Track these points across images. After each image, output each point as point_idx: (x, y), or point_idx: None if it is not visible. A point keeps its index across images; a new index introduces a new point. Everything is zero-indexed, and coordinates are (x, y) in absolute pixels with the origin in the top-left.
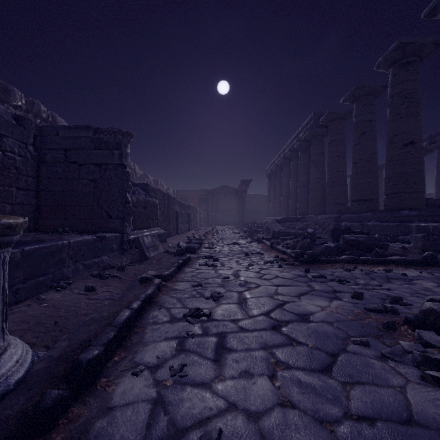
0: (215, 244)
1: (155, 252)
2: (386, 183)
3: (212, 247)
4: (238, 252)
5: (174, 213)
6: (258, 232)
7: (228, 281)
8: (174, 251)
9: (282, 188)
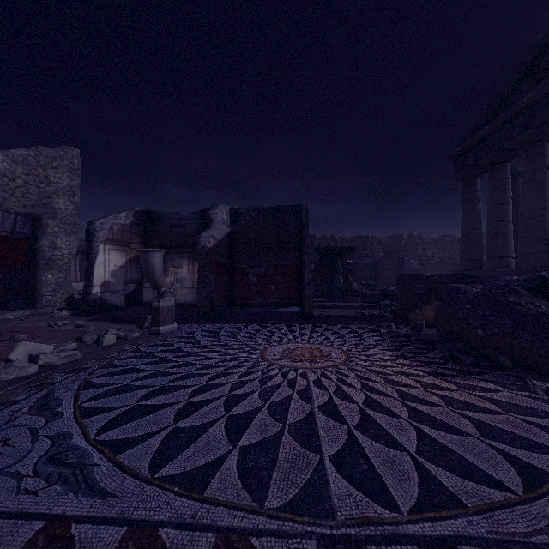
0: None
1: None
2: None
3: None
4: None
5: None
6: None
7: None
8: None
9: None
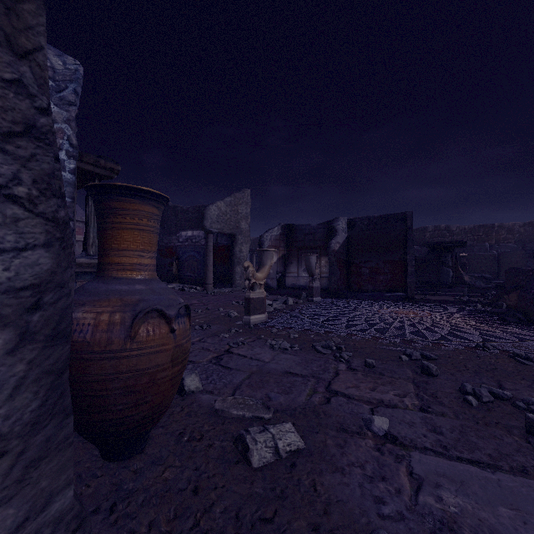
0: None
1: None
2: None
3: None
4: None
5: None
6: None
7: None
8: None
9: None
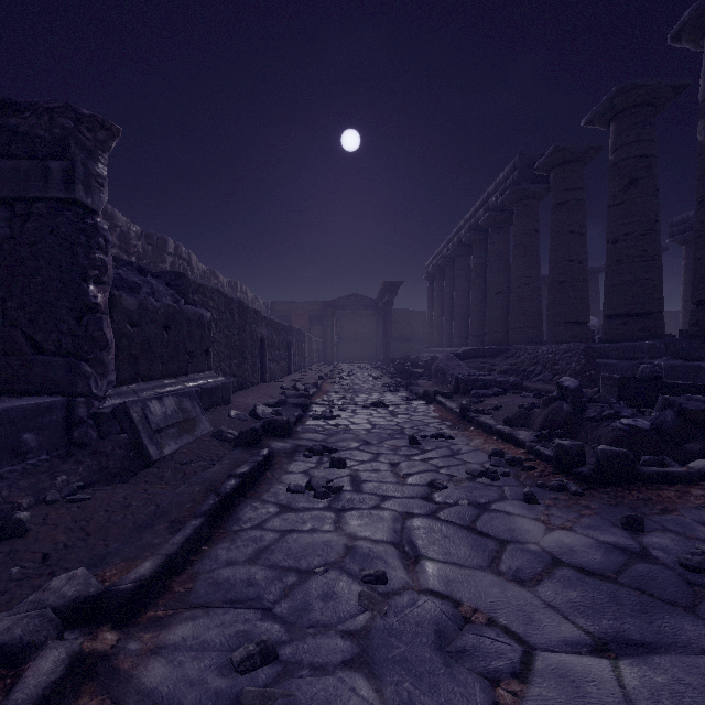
0: (337, 405)
1: (184, 439)
2: (698, 276)
3: (331, 415)
4: (389, 431)
5: (256, 341)
6: (418, 376)
7: (386, 606)
8: (234, 433)
9: (455, 297)
